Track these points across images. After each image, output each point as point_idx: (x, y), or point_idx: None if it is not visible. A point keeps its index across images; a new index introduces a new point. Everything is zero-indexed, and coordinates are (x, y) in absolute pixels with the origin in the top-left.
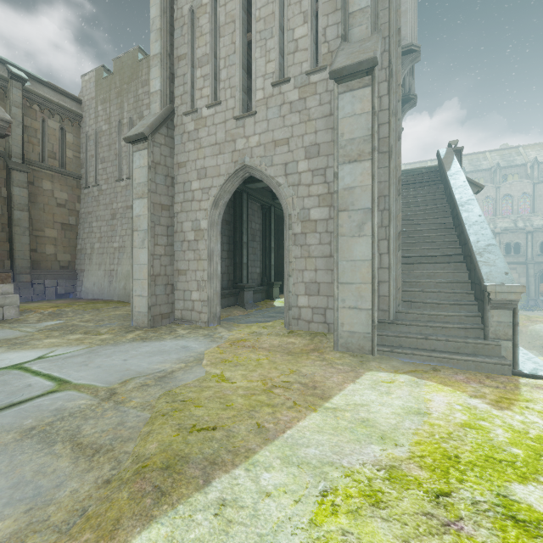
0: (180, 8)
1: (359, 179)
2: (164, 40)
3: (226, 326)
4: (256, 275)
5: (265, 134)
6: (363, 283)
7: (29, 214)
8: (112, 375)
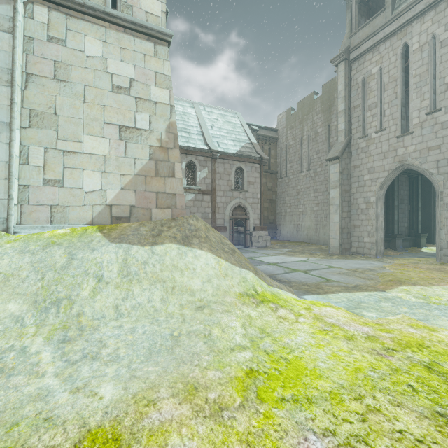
0: (355, 80)
1: None
2: (346, 101)
3: (388, 258)
4: (404, 228)
5: (420, 144)
6: None
7: None
8: (347, 267)
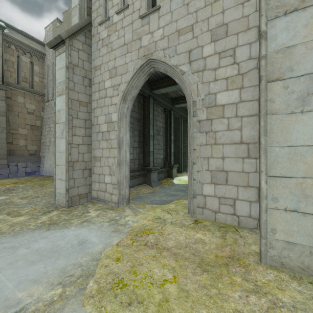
0: None
1: (302, 33)
2: None
3: (133, 206)
4: (160, 160)
5: (168, 26)
6: (309, 178)
7: (6, 118)
8: None
